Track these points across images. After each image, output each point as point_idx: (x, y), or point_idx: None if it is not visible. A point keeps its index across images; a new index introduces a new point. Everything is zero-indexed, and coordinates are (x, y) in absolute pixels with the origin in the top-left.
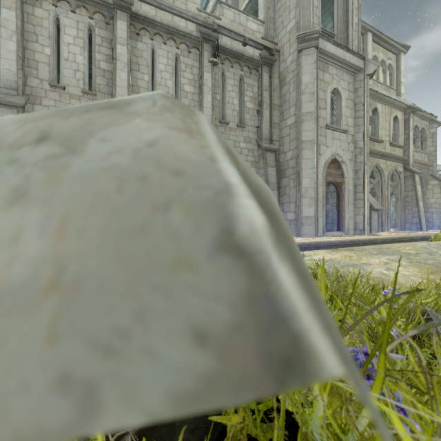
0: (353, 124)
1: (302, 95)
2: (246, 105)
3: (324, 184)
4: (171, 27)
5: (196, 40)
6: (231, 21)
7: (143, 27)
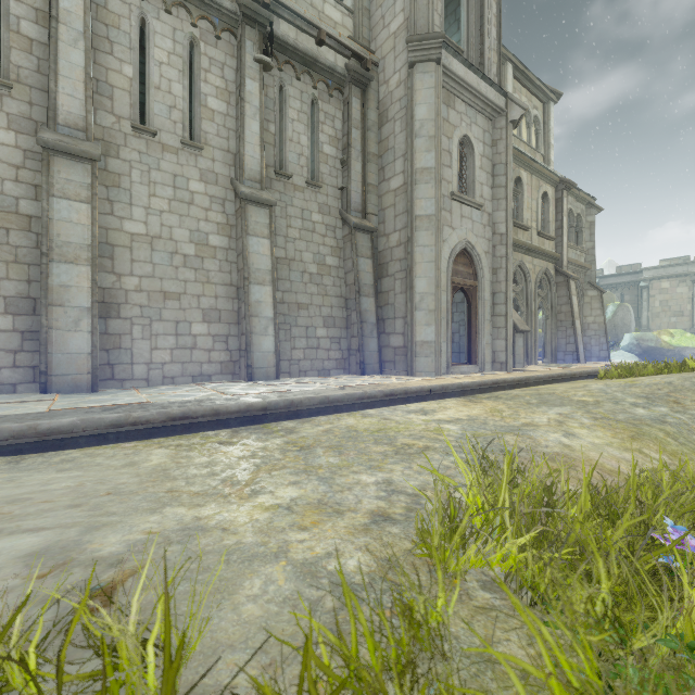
0: (490, 196)
1: (415, 139)
2: (322, 148)
3: (448, 289)
4: None
5: (231, 19)
6: None
7: None
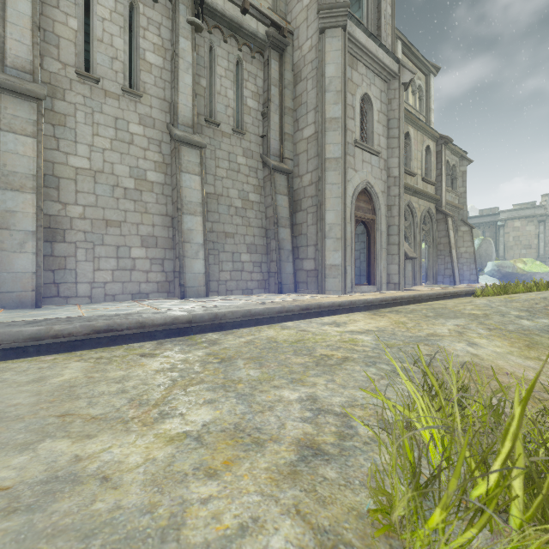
0: (385, 145)
1: (324, 93)
2: (246, 102)
3: (352, 221)
4: None
5: None
6: None
7: None
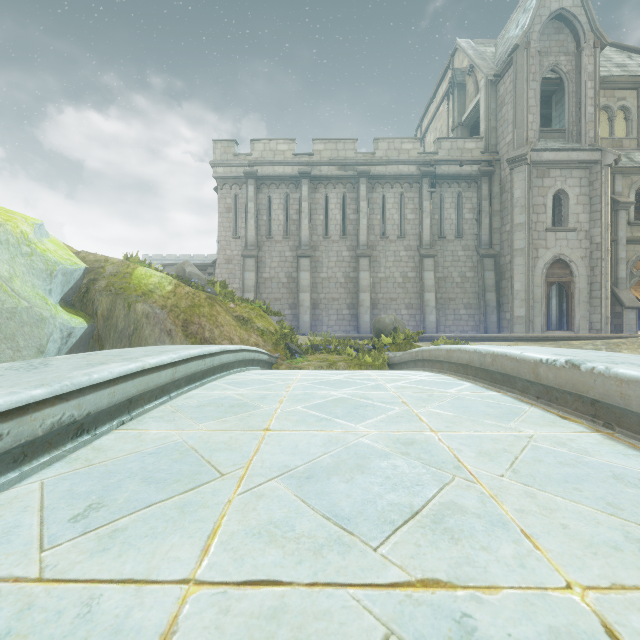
0: (587, 219)
1: (513, 208)
2: (464, 216)
3: (542, 285)
4: (396, 175)
5: (417, 177)
6: (449, 150)
7: (377, 182)
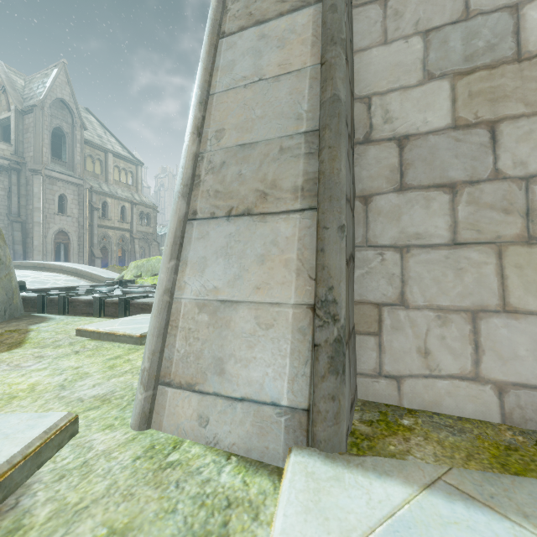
0: (78, 212)
1: (34, 198)
2: None
3: (52, 244)
4: None
5: None
6: None
7: None
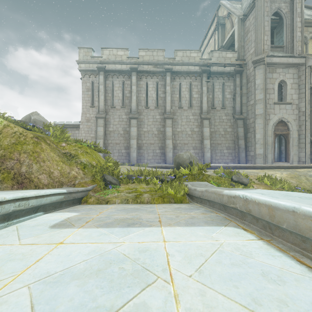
0: (297, 97)
1: (256, 90)
2: (226, 96)
3: (272, 136)
4: (187, 71)
5: (199, 73)
6: (217, 58)
7: (176, 75)
